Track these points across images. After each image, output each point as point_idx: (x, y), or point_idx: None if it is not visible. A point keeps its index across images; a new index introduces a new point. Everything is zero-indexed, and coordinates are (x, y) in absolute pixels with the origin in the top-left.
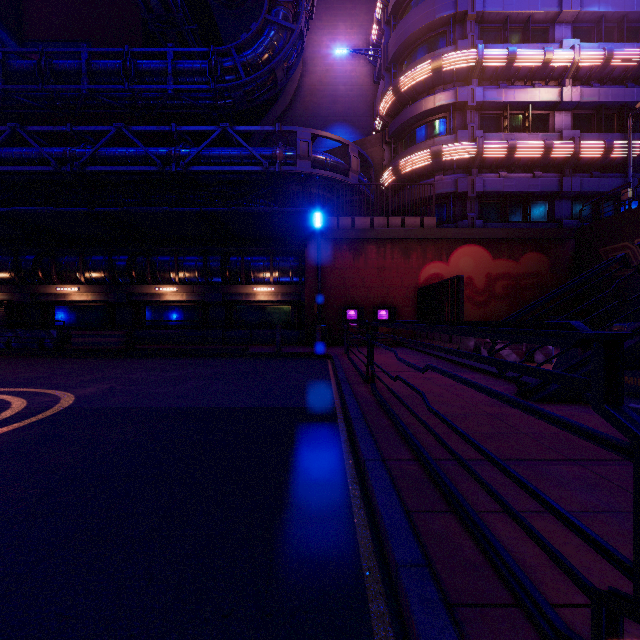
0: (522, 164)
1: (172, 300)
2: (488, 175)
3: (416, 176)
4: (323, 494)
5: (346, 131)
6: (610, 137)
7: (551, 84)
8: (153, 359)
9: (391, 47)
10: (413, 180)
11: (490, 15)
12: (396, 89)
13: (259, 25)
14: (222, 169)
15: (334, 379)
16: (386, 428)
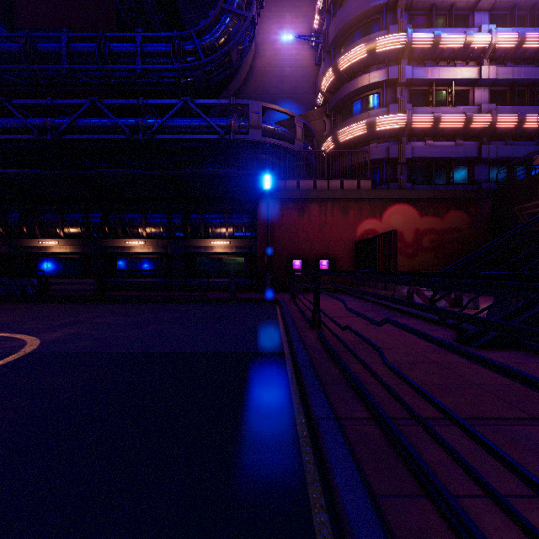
0: (446, 133)
1: (140, 252)
2: (416, 143)
3: (353, 144)
4: (273, 459)
5: (292, 107)
6: (522, 110)
7: (471, 64)
8: (121, 304)
9: (331, 32)
10: (350, 148)
11: (418, 3)
12: (335, 68)
13: (216, 13)
14: (183, 137)
15: (282, 323)
16: (336, 378)
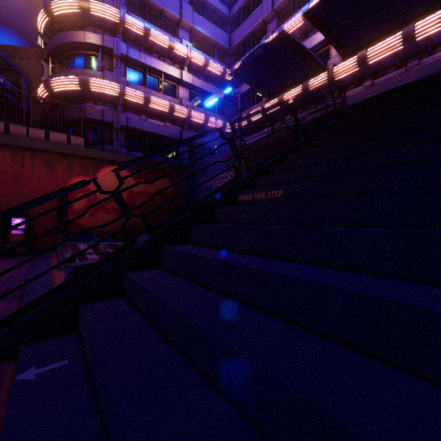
0: (157, 114)
1: None
2: (132, 115)
3: (70, 98)
4: None
5: (12, 38)
6: (208, 113)
7: (177, 66)
8: None
9: None
10: (68, 101)
11: None
12: (48, 10)
13: None
14: None
15: None
16: None
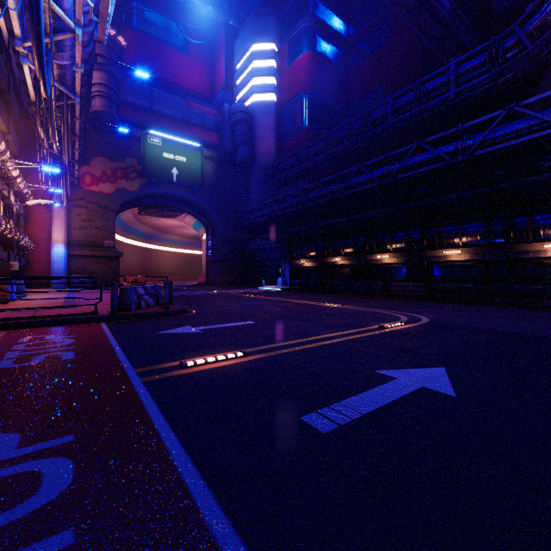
0: None
1: (456, 260)
2: None
3: None
4: None
5: None
6: None
7: None
8: (449, 304)
9: None
10: None
11: None
12: None
13: None
14: (507, 145)
15: None
16: None
